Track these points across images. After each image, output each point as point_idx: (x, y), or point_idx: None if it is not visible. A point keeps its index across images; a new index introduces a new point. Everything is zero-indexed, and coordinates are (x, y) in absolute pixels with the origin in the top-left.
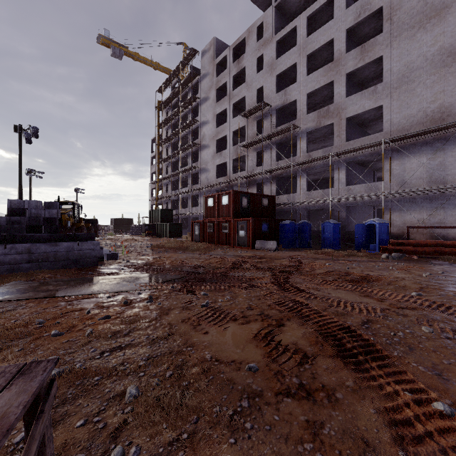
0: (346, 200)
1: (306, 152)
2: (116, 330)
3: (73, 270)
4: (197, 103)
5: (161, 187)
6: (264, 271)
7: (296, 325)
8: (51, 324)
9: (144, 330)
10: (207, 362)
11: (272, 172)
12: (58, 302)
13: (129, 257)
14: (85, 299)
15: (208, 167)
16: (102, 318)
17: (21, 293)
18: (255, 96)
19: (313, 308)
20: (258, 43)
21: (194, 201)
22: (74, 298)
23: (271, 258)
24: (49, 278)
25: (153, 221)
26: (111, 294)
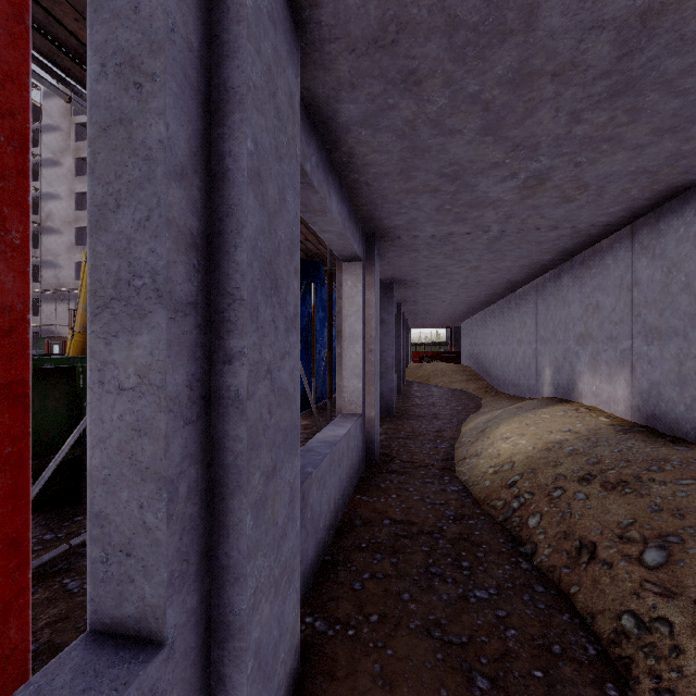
0: None
1: None
2: None
3: None
4: (36, 162)
5: None
6: None
7: None
8: None
9: None
10: None
11: None
12: None
13: None
14: None
15: (59, 261)
16: None
17: None
18: None
19: None
20: None
21: None
22: None
23: None
24: None
25: None
26: None
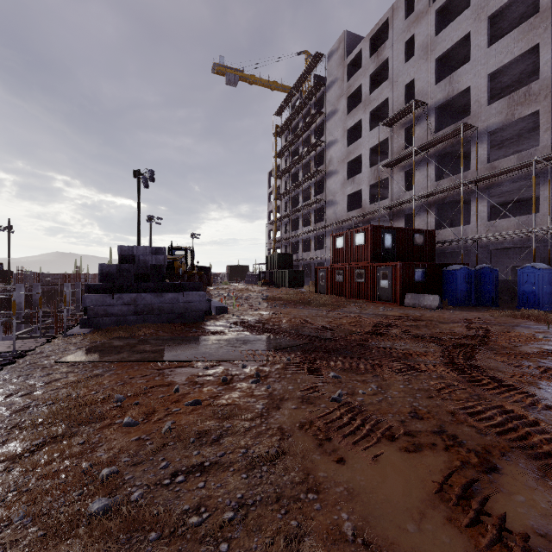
0: None
1: (486, 162)
2: (203, 428)
3: (176, 325)
4: (322, 120)
5: (279, 227)
6: (426, 343)
7: (527, 474)
8: (129, 405)
9: (241, 437)
10: (347, 545)
11: (429, 197)
12: (148, 369)
13: (240, 311)
14: (179, 368)
15: (336, 198)
16: (189, 404)
17: (116, 353)
18: (402, 95)
19: (551, 433)
20: (407, 20)
21: (318, 242)
22: (167, 366)
23: (432, 320)
24: (150, 335)
25: (270, 268)
26: (210, 364)
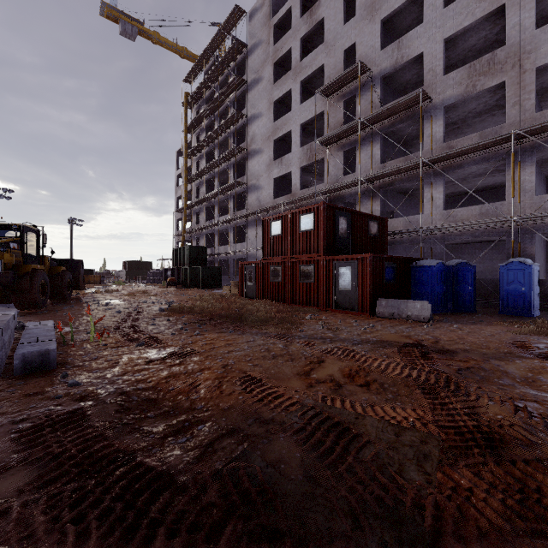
0: (537, 222)
1: (442, 141)
2: None
3: None
4: (243, 89)
5: (190, 217)
6: None
7: None
8: None
9: None
10: None
11: (374, 182)
12: None
13: (97, 353)
14: None
15: (260, 182)
16: None
17: None
18: (341, 62)
19: None
20: None
21: (237, 234)
22: None
23: (468, 351)
24: None
25: (178, 265)
26: None
